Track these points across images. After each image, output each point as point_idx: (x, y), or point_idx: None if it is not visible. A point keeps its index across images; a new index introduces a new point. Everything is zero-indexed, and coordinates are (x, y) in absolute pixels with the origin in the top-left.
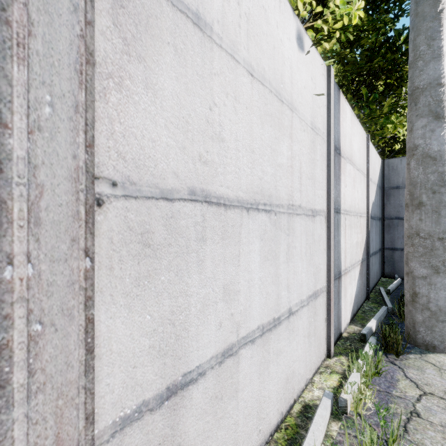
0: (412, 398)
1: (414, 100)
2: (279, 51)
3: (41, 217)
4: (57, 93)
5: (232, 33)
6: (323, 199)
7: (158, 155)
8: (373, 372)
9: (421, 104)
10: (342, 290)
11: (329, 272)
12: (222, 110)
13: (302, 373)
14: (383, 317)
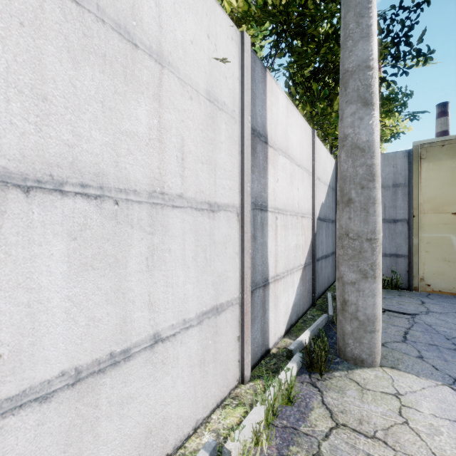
0: (320, 434)
1: (345, 85)
2: None
3: None
4: None
5: None
6: (232, 192)
7: None
8: (281, 403)
9: (350, 89)
10: (271, 300)
11: (243, 281)
12: None
13: (187, 414)
14: (321, 326)
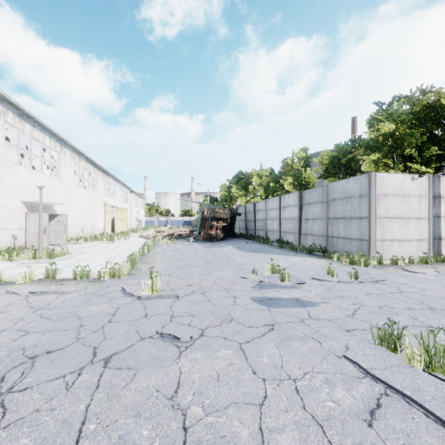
0: None
1: None
2: (404, 186)
3: (372, 220)
4: (373, 210)
5: (392, 192)
6: (425, 214)
7: (381, 213)
8: (439, 259)
9: None
10: (442, 244)
11: (429, 235)
12: (390, 205)
13: (414, 256)
14: None
